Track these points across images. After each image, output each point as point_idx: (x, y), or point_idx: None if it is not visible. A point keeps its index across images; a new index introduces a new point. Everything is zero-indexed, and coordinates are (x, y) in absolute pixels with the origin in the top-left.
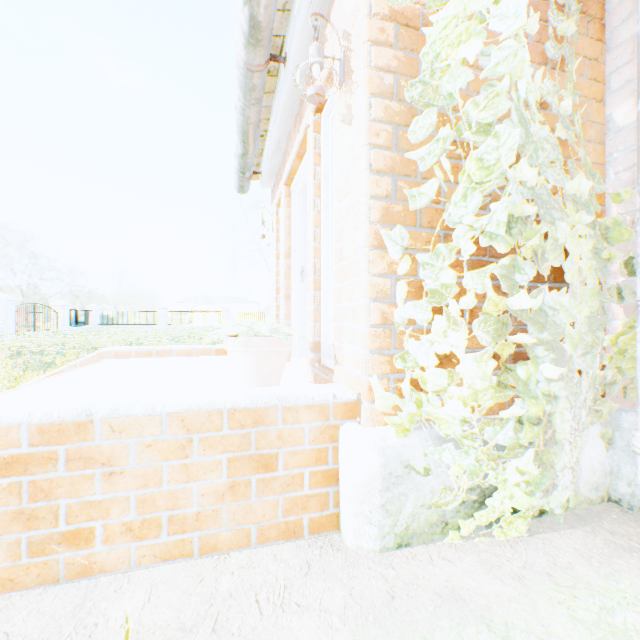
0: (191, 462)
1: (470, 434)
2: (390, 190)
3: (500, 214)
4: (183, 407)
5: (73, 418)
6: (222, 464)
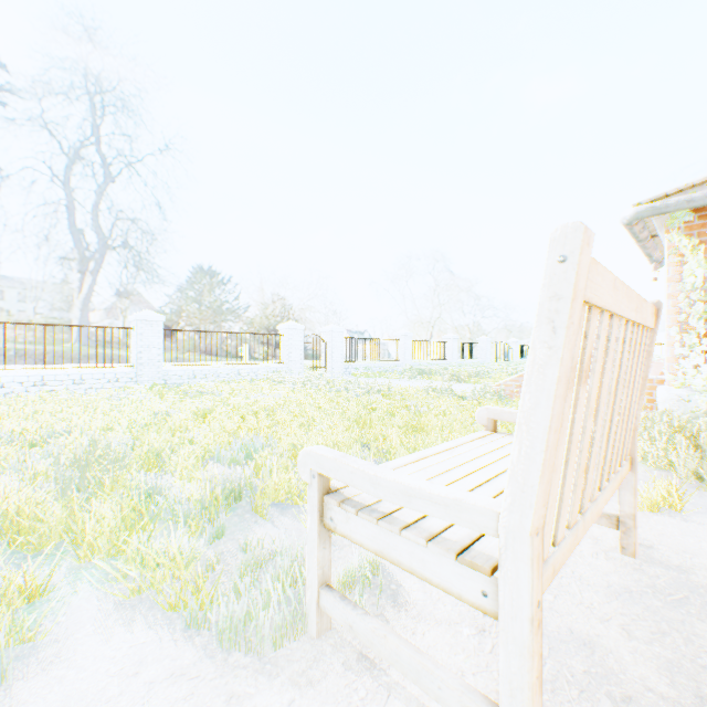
0: None
1: (705, 390)
2: (677, 312)
3: (701, 324)
4: None
5: None
6: None
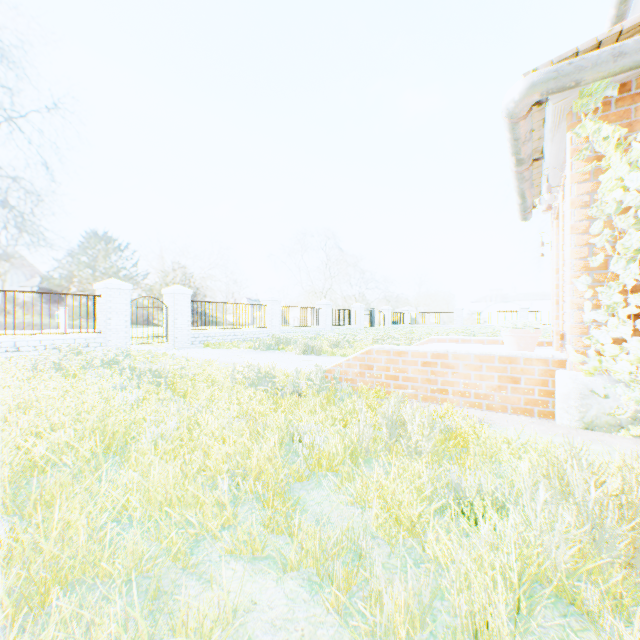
0: (482, 374)
1: (635, 380)
2: (586, 254)
3: (634, 269)
4: (478, 353)
5: (442, 352)
6: (494, 377)
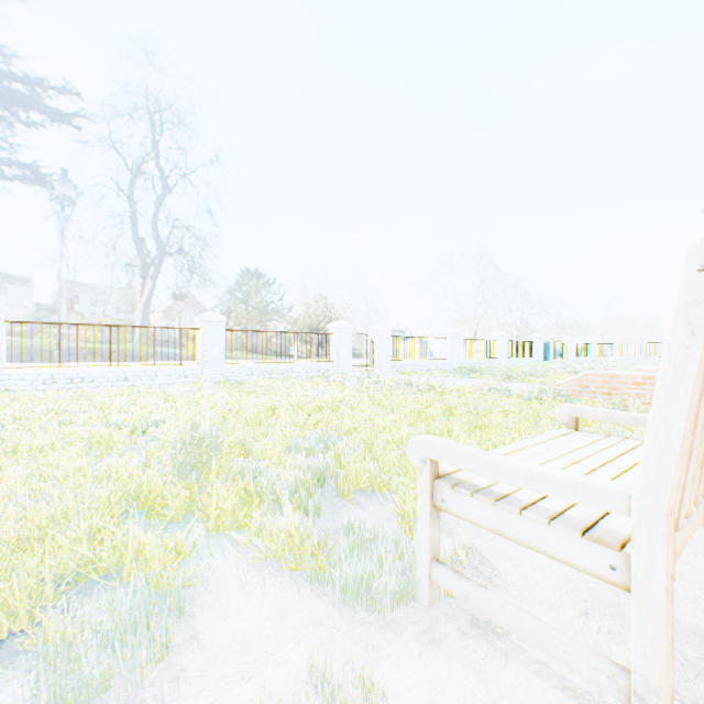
0: None
1: None
2: None
3: None
4: None
5: (649, 375)
6: None
